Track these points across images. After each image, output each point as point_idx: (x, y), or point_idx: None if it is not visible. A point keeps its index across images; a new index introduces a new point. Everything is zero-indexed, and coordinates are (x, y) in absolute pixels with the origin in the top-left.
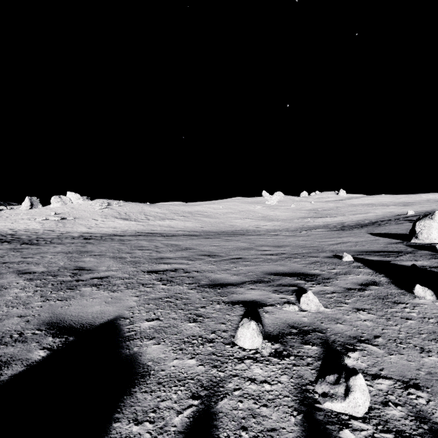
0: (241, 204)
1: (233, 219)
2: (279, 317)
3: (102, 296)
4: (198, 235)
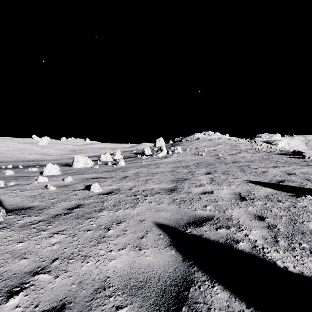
0: (18, 144)
1: (20, 154)
2: None
3: None
4: (19, 162)
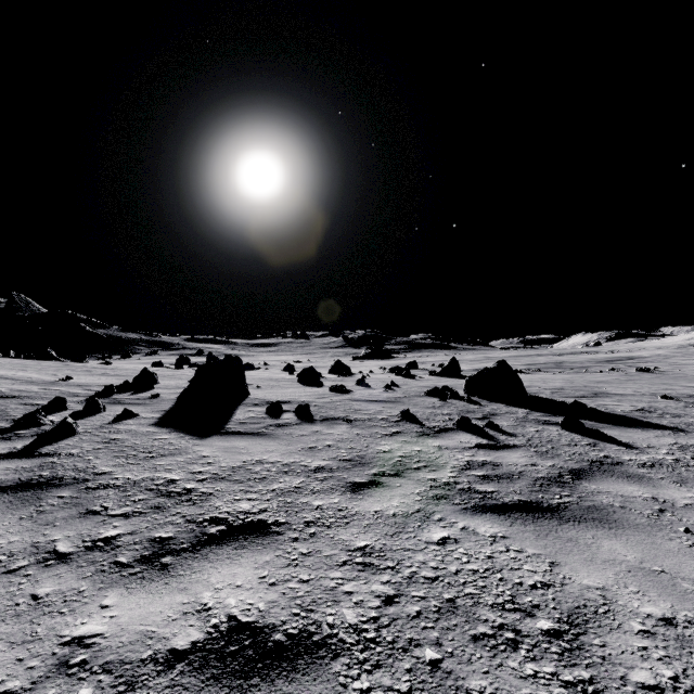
0: None
1: None
2: (7, 445)
3: (263, 453)
4: None
